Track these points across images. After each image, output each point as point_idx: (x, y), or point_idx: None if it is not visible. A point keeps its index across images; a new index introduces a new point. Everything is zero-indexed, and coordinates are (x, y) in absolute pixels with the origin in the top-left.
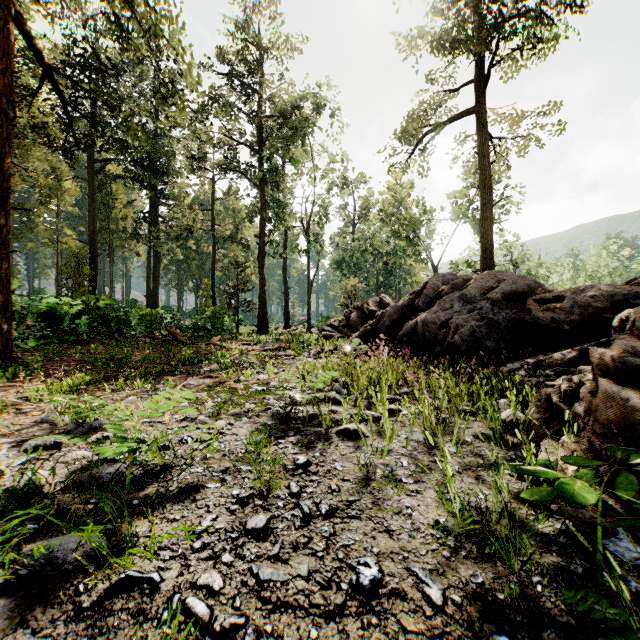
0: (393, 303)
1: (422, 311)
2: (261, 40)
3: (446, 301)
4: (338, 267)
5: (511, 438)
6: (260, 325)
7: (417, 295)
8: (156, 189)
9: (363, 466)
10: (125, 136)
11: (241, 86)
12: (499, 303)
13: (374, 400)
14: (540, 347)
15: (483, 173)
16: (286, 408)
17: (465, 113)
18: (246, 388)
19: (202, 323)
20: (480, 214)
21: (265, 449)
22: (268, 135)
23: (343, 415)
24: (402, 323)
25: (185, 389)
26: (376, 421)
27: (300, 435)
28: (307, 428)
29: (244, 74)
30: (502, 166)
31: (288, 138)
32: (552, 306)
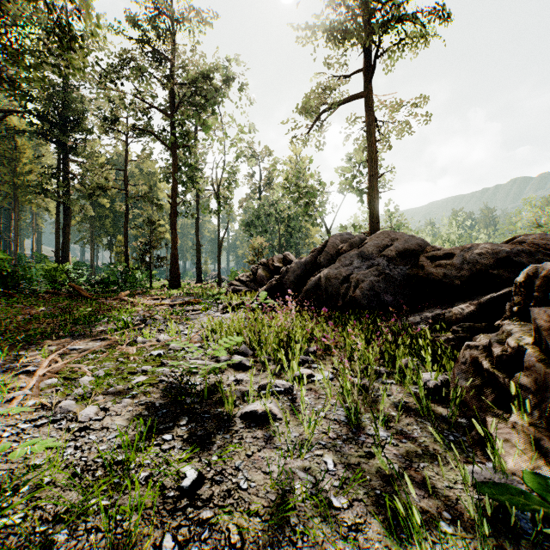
0: (297, 259)
1: (323, 267)
2: (173, 11)
3: (346, 258)
4: (246, 228)
5: (436, 407)
6: (172, 280)
7: (319, 252)
8: (66, 146)
9: (277, 485)
10: (31, 90)
11: (153, 52)
12: (394, 260)
13: (284, 365)
14: (433, 300)
15: (371, 149)
16: (182, 380)
17: (356, 96)
18: (139, 353)
19: (114, 278)
20: (368, 184)
21: (141, 455)
22: (180, 101)
23: (249, 391)
24: (305, 278)
25: (59, 359)
26: (288, 393)
27: (195, 422)
28: (205, 409)
29: (156, 40)
30: (384, 145)
31: (199, 106)
32: (443, 262)
